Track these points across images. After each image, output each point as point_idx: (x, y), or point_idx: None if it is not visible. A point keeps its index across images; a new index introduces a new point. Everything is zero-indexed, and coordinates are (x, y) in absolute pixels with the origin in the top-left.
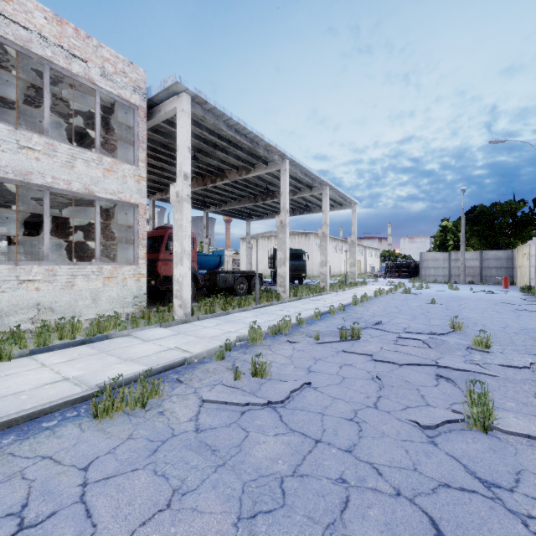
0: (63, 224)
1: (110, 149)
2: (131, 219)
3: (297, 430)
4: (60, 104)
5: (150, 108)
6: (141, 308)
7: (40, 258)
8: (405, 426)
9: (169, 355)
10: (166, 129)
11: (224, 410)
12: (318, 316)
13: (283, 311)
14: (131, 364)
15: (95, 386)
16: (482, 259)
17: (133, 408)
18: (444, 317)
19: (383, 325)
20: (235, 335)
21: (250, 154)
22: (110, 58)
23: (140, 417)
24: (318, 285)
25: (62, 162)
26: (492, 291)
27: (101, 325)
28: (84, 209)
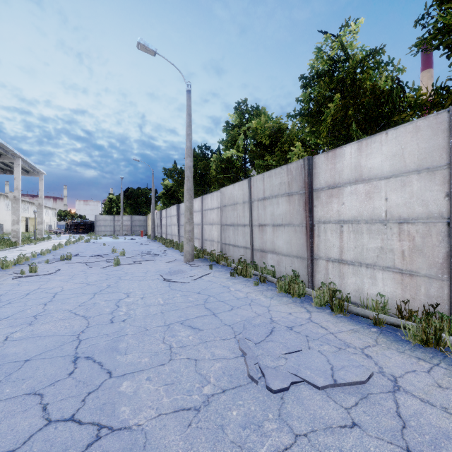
0: None
1: None
2: None
3: (66, 275)
4: None
5: None
6: None
7: None
8: (98, 269)
9: None
10: None
11: (31, 278)
12: (36, 256)
13: None
14: None
15: None
16: (132, 220)
17: None
18: (110, 250)
19: (80, 255)
20: None
21: None
22: None
23: None
24: (5, 241)
25: None
26: (135, 238)
27: None
28: None
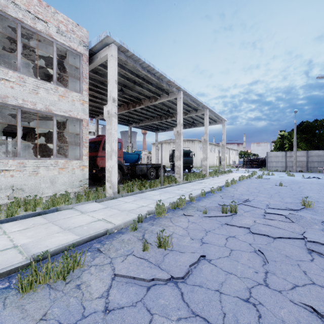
0: (38, 133)
1: (65, 84)
2: (78, 129)
3: (199, 314)
4: (33, 54)
5: (91, 56)
6: (84, 188)
7: (26, 155)
8: (302, 312)
9: (97, 225)
10: (102, 71)
11: (132, 285)
12: (204, 194)
13: (179, 191)
14: (67, 233)
15: (31, 257)
16: (308, 156)
17: (55, 280)
18: (292, 196)
19: (250, 202)
20: (146, 209)
21: (157, 87)
22: (63, 21)
23: (59, 291)
24: (201, 172)
25: (29, 89)
26: (318, 177)
27: (55, 201)
28: (50, 124)
